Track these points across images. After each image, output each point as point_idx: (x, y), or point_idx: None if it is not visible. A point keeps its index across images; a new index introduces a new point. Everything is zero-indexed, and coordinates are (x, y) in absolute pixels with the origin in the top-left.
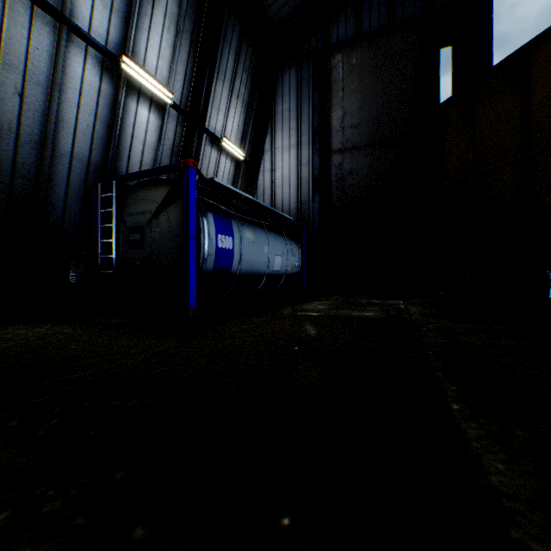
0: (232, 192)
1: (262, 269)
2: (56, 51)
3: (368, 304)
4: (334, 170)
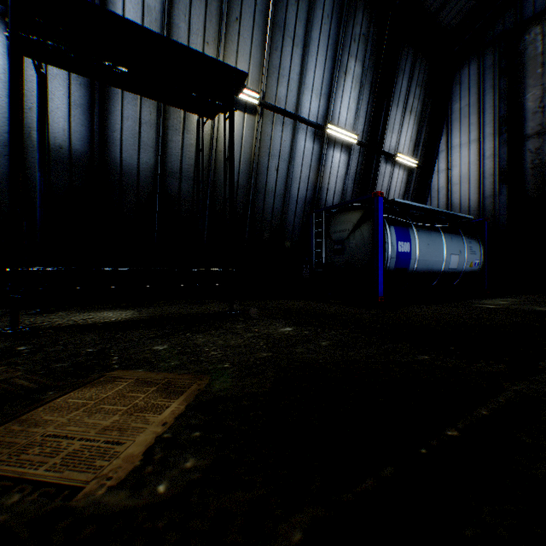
0: (409, 205)
1: (436, 267)
2: (292, 137)
3: None
4: (528, 156)
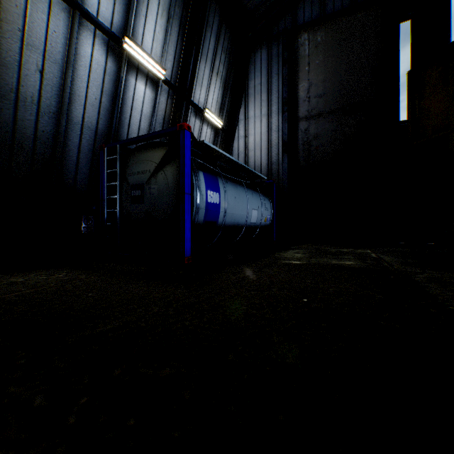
0: (218, 153)
1: (242, 221)
2: (70, 33)
3: (339, 253)
4: (301, 134)
